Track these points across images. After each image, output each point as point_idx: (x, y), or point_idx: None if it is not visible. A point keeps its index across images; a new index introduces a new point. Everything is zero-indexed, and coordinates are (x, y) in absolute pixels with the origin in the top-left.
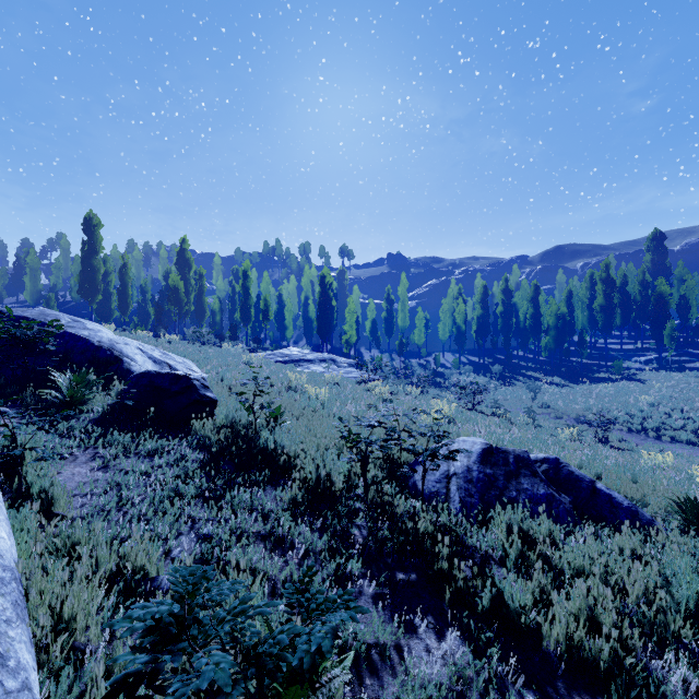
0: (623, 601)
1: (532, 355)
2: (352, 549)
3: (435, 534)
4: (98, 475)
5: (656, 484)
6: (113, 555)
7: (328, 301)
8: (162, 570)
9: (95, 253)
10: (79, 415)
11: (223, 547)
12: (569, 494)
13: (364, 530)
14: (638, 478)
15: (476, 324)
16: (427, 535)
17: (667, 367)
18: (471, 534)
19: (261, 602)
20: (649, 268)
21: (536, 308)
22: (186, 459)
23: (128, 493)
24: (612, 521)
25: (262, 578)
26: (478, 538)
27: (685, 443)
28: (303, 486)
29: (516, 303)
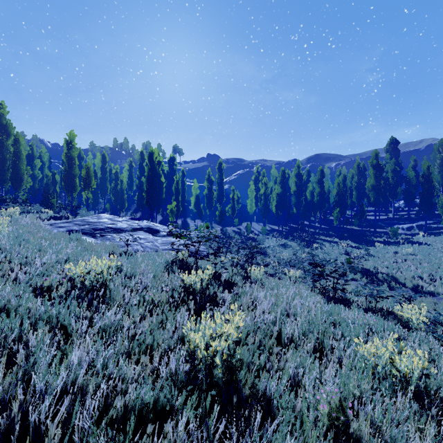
0: None
1: (314, 224)
2: None
3: None
4: None
5: None
6: None
7: (156, 176)
8: None
9: None
10: None
11: None
12: None
13: None
14: None
15: (277, 200)
16: None
17: (432, 232)
18: None
19: None
20: (388, 163)
21: (322, 188)
22: None
23: None
24: None
25: None
26: None
27: None
28: None
29: (302, 185)
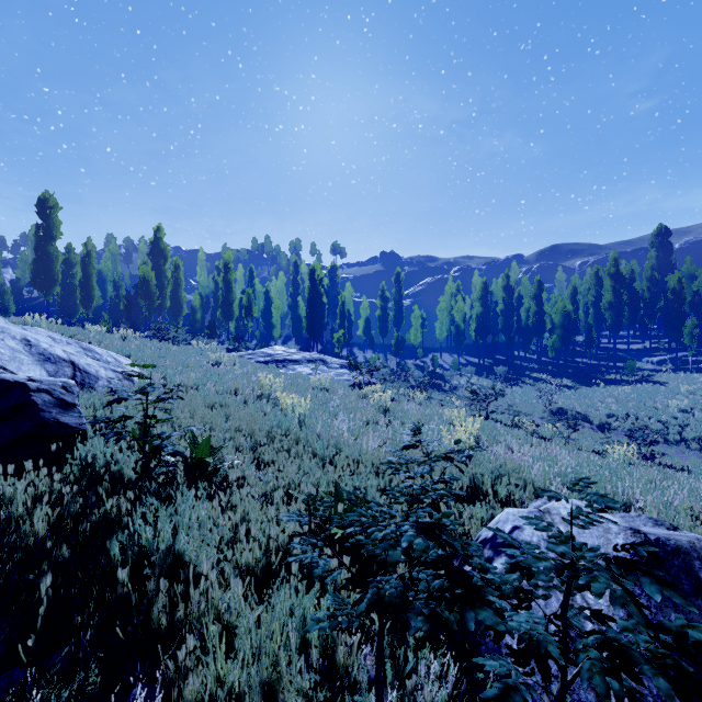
0: None
1: (533, 356)
2: None
3: None
4: None
5: None
6: None
7: (318, 297)
8: None
9: (51, 239)
10: None
11: None
12: None
13: None
14: None
15: (476, 323)
16: None
17: (685, 368)
18: None
19: None
20: (654, 264)
21: (540, 306)
22: None
23: None
24: None
25: None
26: None
27: None
28: None
29: (516, 301)
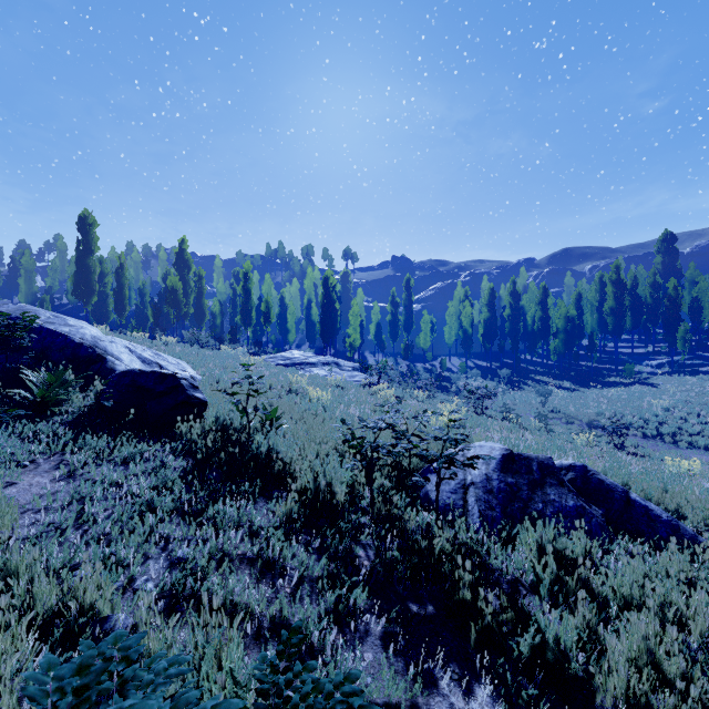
0: (683, 638)
1: (540, 359)
2: (356, 575)
3: (453, 555)
4: (60, 486)
5: (687, 493)
6: (54, 589)
7: (331, 304)
8: (118, 607)
9: (90, 253)
10: (50, 418)
11: (198, 576)
12: (600, 505)
13: (370, 550)
14: (667, 487)
15: (483, 328)
16: (444, 557)
17: (680, 371)
18: (494, 554)
19: (210, 701)
20: (659, 270)
21: (545, 311)
22: (166, 467)
23: (93, 507)
24: (650, 537)
25: (245, 614)
26: (503, 559)
27: (703, 449)
28: (299, 498)
29: (523, 306)
